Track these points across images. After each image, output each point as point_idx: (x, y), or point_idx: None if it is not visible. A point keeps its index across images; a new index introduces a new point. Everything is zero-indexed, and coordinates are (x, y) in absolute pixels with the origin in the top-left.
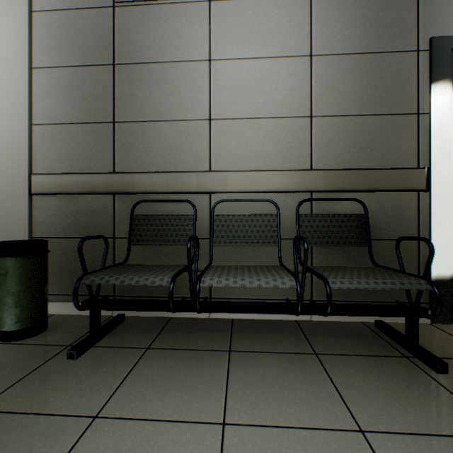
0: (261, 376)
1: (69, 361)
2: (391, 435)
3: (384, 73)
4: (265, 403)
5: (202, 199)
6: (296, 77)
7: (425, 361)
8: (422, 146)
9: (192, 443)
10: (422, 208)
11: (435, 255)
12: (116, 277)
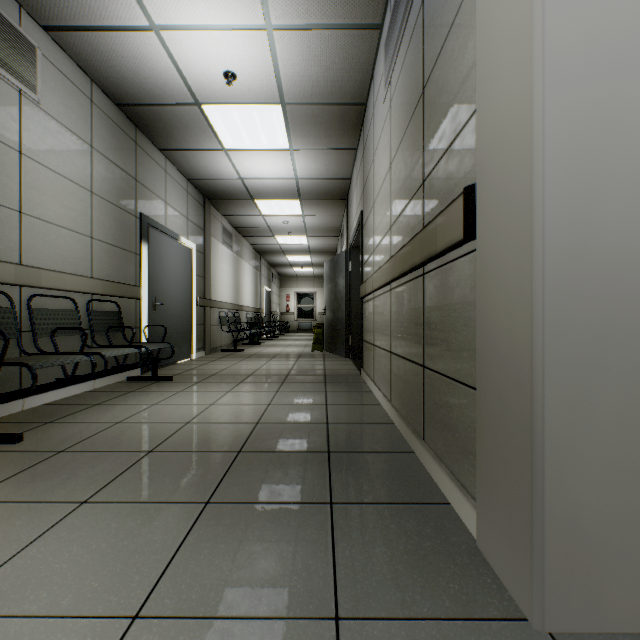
0: (134, 399)
1: (22, 442)
2: (186, 389)
3: (125, 224)
4: (153, 399)
5: (13, 291)
6: (84, 204)
7: (165, 380)
8: (138, 273)
9: (159, 407)
10: (138, 309)
11: (143, 336)
12: (54, 361)
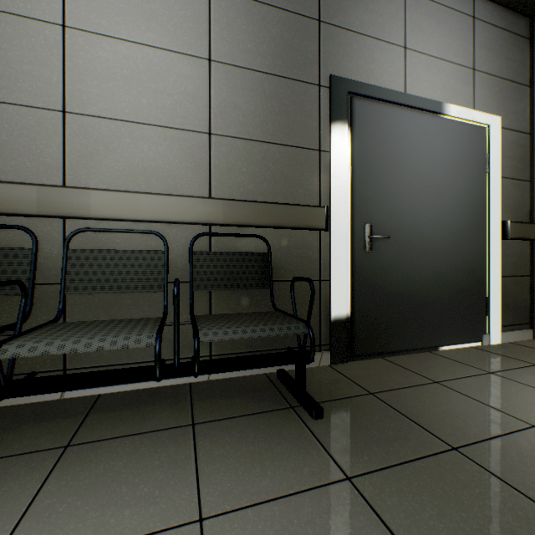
0: (98, 475)
1: None
2: (234, 514)
3: (289, 101)
4: (81, 520)
5: (50, 226)
6: (191, 81)
7: (307, 408)
8: (323, 185)
9: None
10: (323, 248)
11: (334, 295)
12: None
